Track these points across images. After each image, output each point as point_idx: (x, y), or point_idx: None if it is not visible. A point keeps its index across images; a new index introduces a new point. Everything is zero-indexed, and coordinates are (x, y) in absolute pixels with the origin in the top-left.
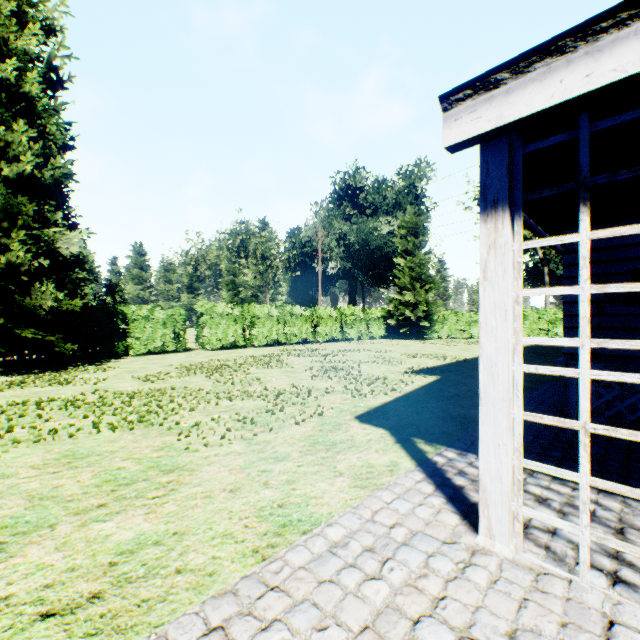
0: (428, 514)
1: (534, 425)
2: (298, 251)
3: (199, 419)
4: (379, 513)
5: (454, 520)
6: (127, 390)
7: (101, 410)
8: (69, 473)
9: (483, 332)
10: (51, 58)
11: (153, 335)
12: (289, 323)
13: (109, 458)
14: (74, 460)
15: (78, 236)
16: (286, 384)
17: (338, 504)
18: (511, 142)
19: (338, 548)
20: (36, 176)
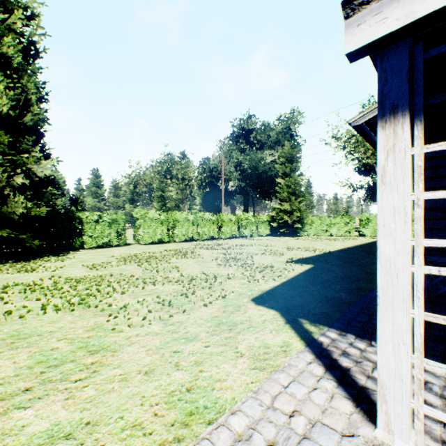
0: (323, 400)
1: None
2: (207, 174)
3: (127, 301)
4: (278, 399)
5: (348, 407)
6: (76, 276)
7: (52, 293)
8: (9, 354)
9: (381, 234)
10: (30, 35)
11: (101, 234)
12: (201, 225)
13: (47, 338)
14: (17, 340)
15: (49, 163)
16: (198, 271)
17: (240, 388)
18: (409, 50)
19: (242, 443)
20: (11, 115)
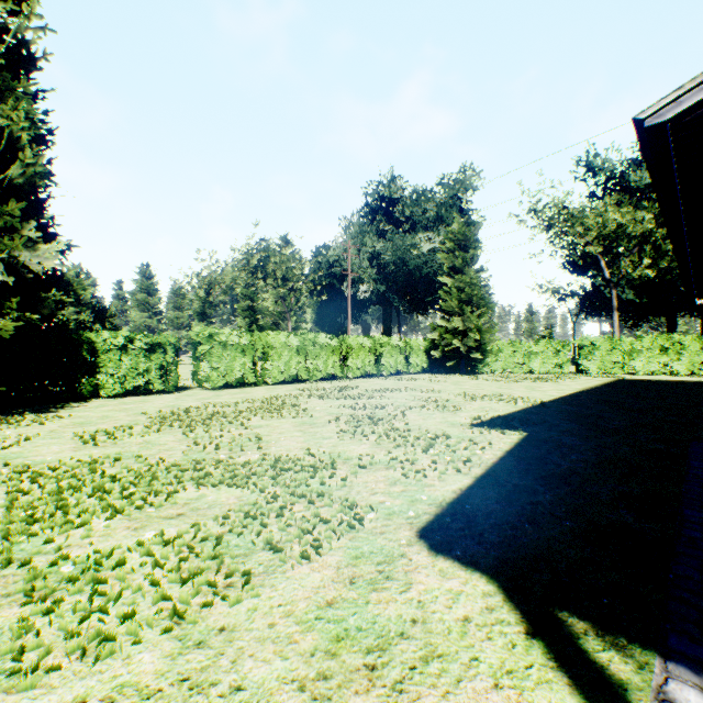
0: None
1: None
2: (325, 272)
3: (116, 541)
4: None
5: None
6: (44, 461)
7: None
8: None
9: None
10: (19, 28)
11: (132, 370)
12: (312, 355)
13: None
14: None
15: (52, 248)
16: (298, 448)
17: None
18: None
19: None
20: None
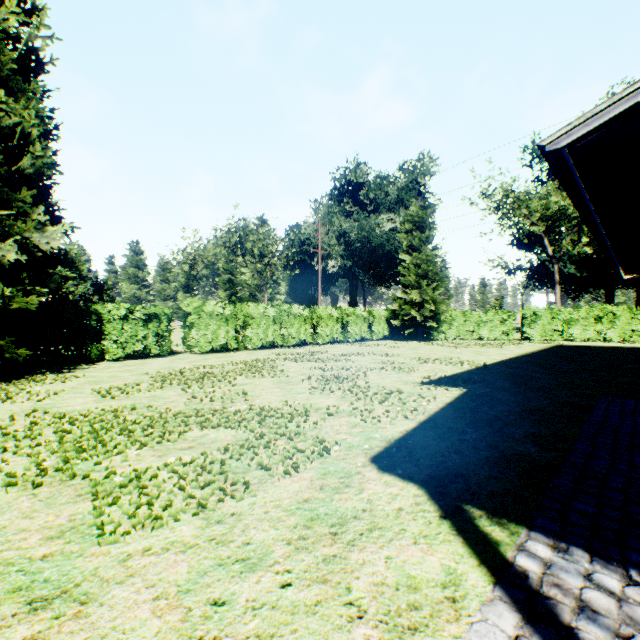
0: None
1: (636, 476)
2: (297, 249)
3: (147, 464)
4: None
5: None
6: (74, 410)
7: (17, 446)
8: None
9: None
10: (29, 37)
11: (132, 337)
12: (286, 324)
13: None
14: None
15: (59, 230)
16: (278, 401)
17: None
18: None
19: None
20: None
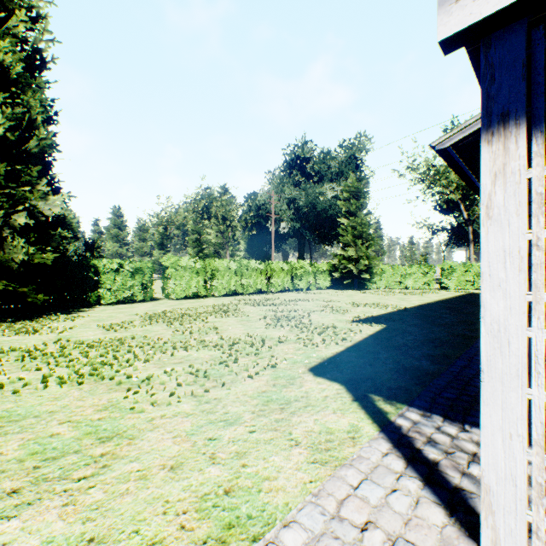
0: (405, 506)
1: None
2: (254, 213)
3: (152, 372)
4: (346, 505)
5: (439, 517)
6: (89, 339)
7: (56, 361)
8: None
9: (486, 286)
10: (35, 41)
11: (122, 286)
12: (246, 275)
13: (46, 421)
14: (7, 424)
15: (59, 198)
16: (241, 333)
17: (295, 490)
18: (525, 36)
19: None
20: (9, 138)
